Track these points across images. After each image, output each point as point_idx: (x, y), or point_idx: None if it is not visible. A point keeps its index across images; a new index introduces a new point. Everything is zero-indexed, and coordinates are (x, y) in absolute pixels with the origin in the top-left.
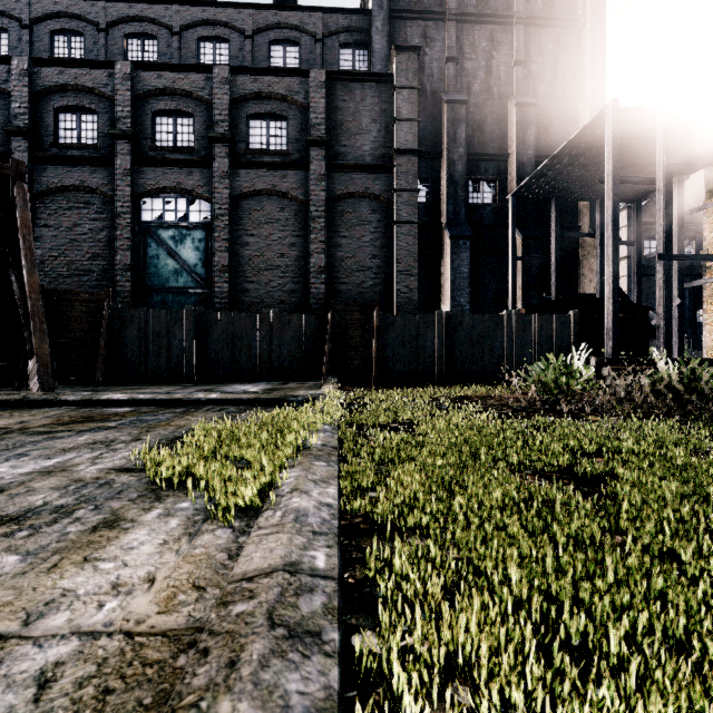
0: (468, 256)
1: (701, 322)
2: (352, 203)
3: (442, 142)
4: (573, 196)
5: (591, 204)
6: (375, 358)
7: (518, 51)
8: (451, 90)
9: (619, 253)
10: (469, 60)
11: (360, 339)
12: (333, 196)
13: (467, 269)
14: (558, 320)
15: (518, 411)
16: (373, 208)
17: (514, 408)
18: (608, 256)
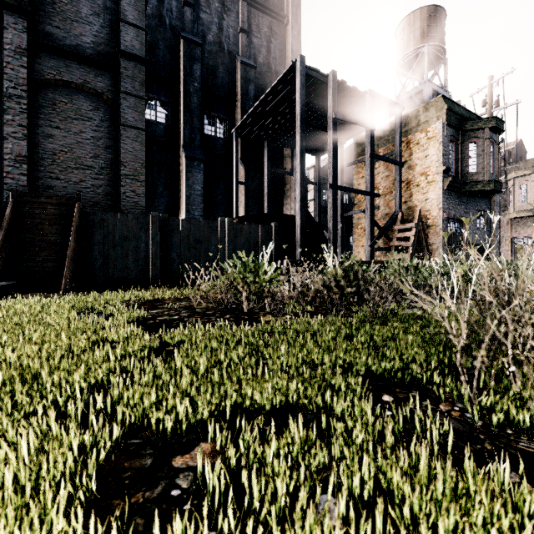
0: (202, 177)
1: (351, 244)
2: (68, 93)
3: (180, 73)
4: (279, 142)
5: (292, 153)
6: (69, 258)
7: (243, 22)
8: (189, 31)
9: (310, 196)
10: (204, 12)
11: (56, 237)
12: (41, 78)
13: (201, 187)
14: (263, 229)
15: (194, 315)
16: (95, 105)
17: (195, 310)
18: (298, 180)
